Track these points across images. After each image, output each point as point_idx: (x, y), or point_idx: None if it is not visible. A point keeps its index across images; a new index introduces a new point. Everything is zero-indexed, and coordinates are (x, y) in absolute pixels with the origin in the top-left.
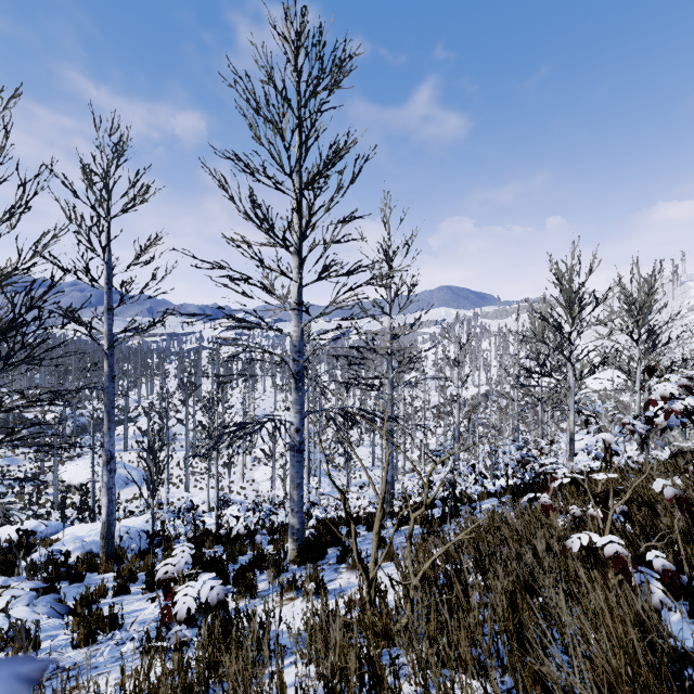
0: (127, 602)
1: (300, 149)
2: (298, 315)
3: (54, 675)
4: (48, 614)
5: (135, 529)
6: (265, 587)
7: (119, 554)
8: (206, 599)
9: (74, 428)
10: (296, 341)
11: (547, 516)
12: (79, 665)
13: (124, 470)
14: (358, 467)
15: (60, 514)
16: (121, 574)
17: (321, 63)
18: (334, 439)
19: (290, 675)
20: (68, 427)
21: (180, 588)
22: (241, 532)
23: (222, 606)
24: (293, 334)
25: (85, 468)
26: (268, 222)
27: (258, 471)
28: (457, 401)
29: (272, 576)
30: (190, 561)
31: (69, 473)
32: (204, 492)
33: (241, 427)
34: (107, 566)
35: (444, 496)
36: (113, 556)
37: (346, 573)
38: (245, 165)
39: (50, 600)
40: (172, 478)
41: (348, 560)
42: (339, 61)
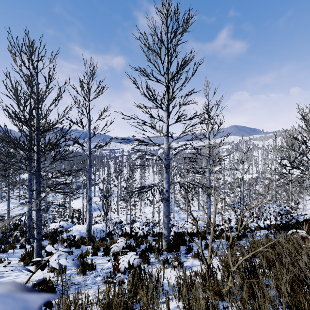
0: (96, 259)
1: (168, 63)
2: (167, 138)
3: (71, 285)
4: (73, 264)
5: (98, 229)
6: (153, 260)
7: (93, 238)
8: (129, 262)
9: (76, 187)
10: (166, 150)
11: (304, 243)
12: (80, 283)
13: (94, 204)
14: (191, 210)
15: (71, 220)
16: (94, 247)
17: (178, 22)
18: (180, 196)
19: (170, 305)
20: (74, 186)
21: (121, 257)
22: (141, 235)
23: (139, 268)
24: (164, 147)
25: (80, 203)
26: (154, 97)
27: (147, 208)
28: (242, 181)
29: (156, 256)
30: (124, 245)
31: (74, 204)
32: (124, 216)
33: (142, 188)
34: (89, 243)
35: (236, 226)
36: (91, 239)
37: (191, 259)
38: (144, 72)
39: (73, 257)
40: (112, 209)
41: (192, 253)
42: (186, 19)
